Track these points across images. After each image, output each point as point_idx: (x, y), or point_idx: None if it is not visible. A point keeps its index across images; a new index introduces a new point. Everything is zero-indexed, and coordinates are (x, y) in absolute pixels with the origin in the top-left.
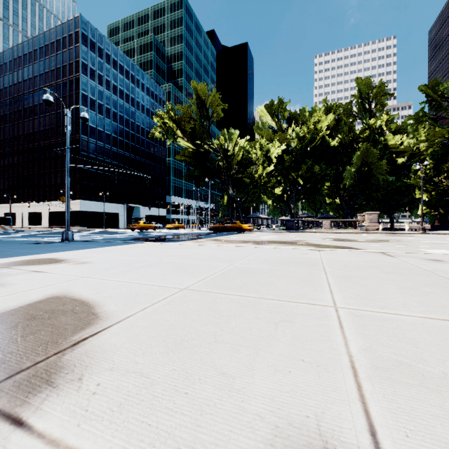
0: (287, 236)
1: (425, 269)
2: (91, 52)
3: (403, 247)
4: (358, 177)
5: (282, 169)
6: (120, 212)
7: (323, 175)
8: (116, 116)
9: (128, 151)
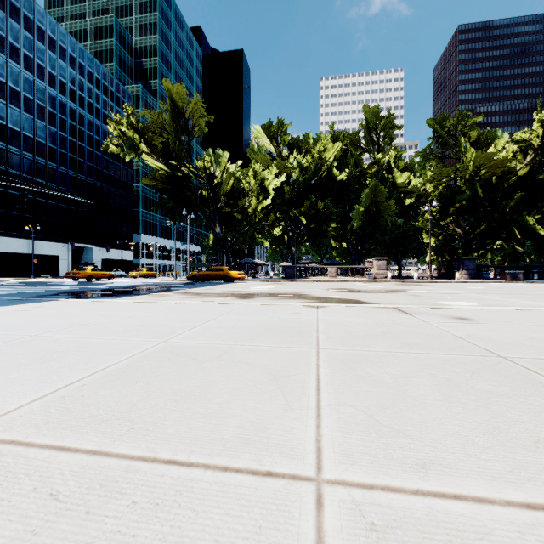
0: (285, 286)
1: (457, 335)
2: (12, 21)
3: (417, 299)
4: (366, 217)
5: (282, 204)
6: (61, 255)
7: (328, 213)
8: (54, 118)
9: (75, 170)
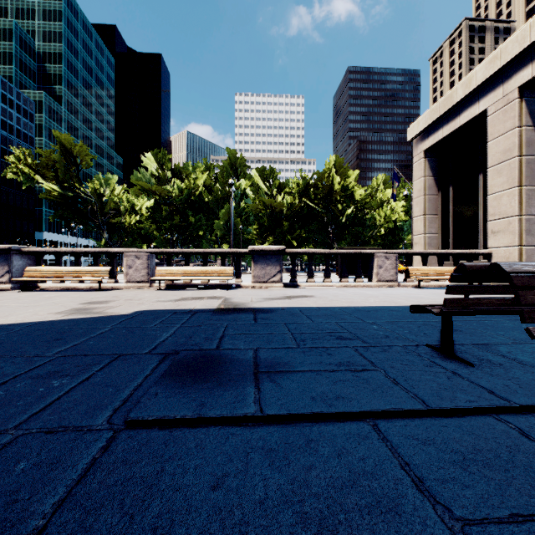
0: None
1: None
2: None
3: None
4: (227, 228)
5: (159, 218)
6: None
7: (200, 224)
8: None
9: None
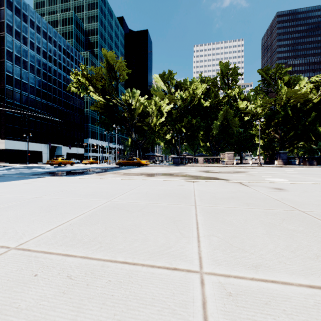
0: (173, 169)
1: (275, 198)
2: (16, 17)
3: (251, 177)
4: (221, 128)
5: (171, 121)
6: (43, 151)
7: (198, 126)
8: (39, 72)
9: (51, 102)
